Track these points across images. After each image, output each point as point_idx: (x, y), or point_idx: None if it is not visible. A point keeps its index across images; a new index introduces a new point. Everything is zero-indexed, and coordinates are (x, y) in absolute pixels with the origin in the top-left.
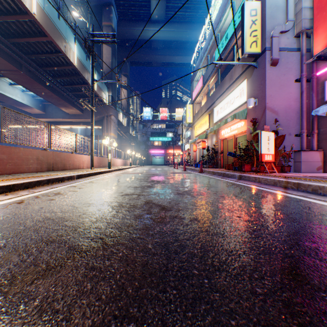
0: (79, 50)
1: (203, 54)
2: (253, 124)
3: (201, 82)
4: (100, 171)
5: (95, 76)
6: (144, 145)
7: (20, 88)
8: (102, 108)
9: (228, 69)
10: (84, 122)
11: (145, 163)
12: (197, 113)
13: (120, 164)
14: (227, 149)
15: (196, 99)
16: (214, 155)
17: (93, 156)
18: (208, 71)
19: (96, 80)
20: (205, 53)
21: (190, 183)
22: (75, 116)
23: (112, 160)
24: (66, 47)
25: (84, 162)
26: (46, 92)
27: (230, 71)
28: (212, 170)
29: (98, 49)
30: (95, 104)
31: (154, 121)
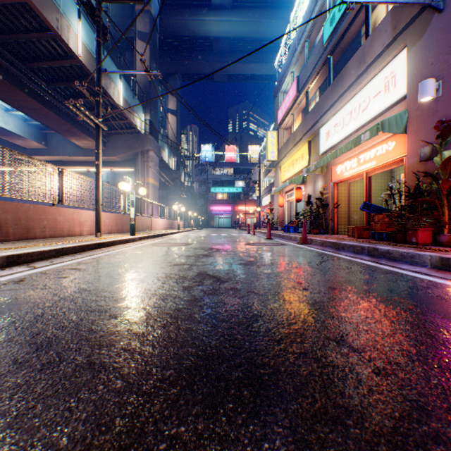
0: (89, 34)
1: (298, 41)
2: (441, 134)
3: (293, 89)
4: (101, 243)
5: (121, 84)
6: (203, 199)
7: (1, 104)
8: (135, 138)
9: (348, 53)
10: (107, 161)
11: (204, 225)
12: (287, 142)
13: (163, 226)
14: (348, 199)
15: (285, 121)
16: (321, 210)
17: (100, 212)
18: (307, 67)
19: (106, 70)
20: (301, 38)
21: (325, 295)
22: (93, 152)
23: (147, 220)
24: (60, 22)
25: (84, 224)
26: (37, 108)
27: (359, 49)
28: (329, 239)
29: (133, 54)
30: (124, 134)
31: (216, 164)
